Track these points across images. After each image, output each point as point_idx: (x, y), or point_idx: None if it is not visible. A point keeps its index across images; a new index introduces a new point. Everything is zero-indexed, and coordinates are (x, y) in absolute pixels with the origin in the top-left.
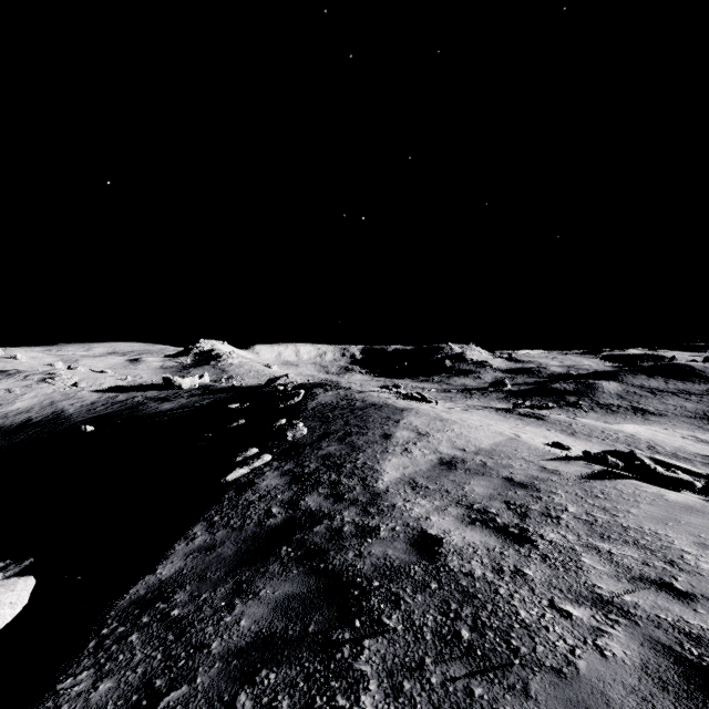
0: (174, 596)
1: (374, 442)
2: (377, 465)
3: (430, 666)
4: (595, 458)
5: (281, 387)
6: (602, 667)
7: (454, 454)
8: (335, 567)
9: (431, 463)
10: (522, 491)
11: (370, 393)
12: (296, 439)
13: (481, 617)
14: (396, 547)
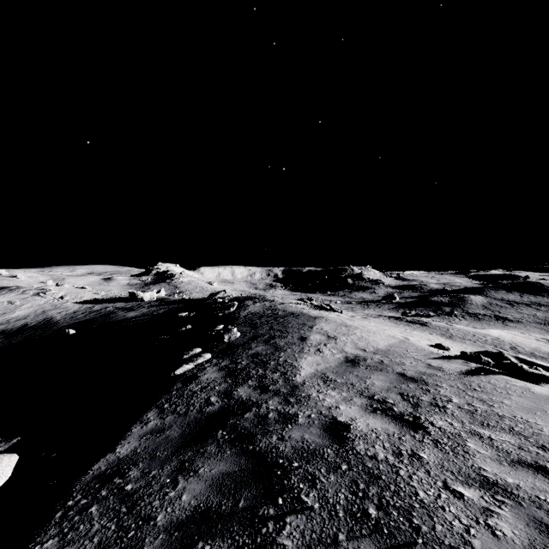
0: (129, 472)
1: (293, 344)
2: (295, 362)
3: (343, 542)
4: (471, 357)
5: (220, 299)
6: (495, 547)
7: (357, 354)
8: (261, 449)
9: (338, 361)
10: (413, 384)
11: (289, 305)
12: (231, 341)
13: (385, 497)
14: (311, 432)
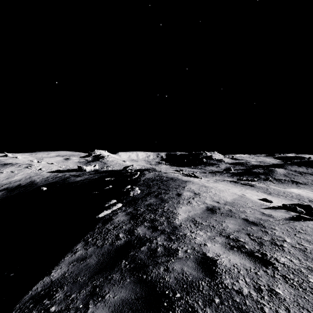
0: (55, 294)
1: (173, 198)
2: (174, 210)
3: None
4: (289, 208)
5: (129, 170)
6: None
7: (214, 204)
8: (152, 279)
9: (202, 209)
10: (255, 227)
11: (170, 173)
12: (134, 195)
13: None
14: (188, 265)
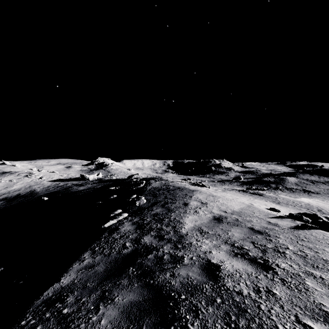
0: (67, 299)
1: (179, 207)
2: (181, 220)
3: None
4: (296, 217)
5: (135, 179)
6: None
7: (221, 214)
8: (158, 283)
9: (209, 219)
10: (260, 235)
11: (177, 182)
12: (140, 205)
13: (252, 328)
14: (193, 271)
